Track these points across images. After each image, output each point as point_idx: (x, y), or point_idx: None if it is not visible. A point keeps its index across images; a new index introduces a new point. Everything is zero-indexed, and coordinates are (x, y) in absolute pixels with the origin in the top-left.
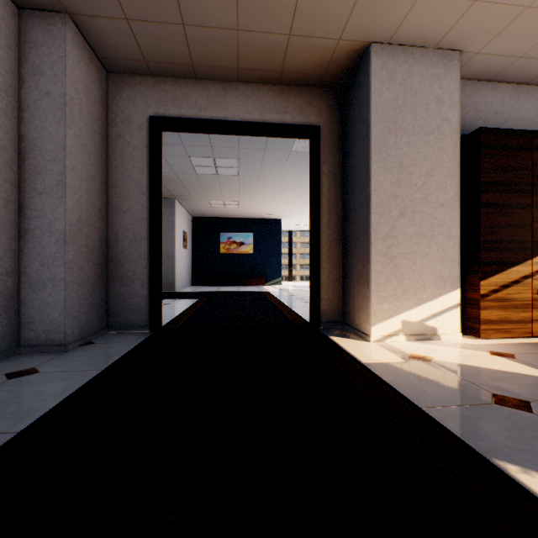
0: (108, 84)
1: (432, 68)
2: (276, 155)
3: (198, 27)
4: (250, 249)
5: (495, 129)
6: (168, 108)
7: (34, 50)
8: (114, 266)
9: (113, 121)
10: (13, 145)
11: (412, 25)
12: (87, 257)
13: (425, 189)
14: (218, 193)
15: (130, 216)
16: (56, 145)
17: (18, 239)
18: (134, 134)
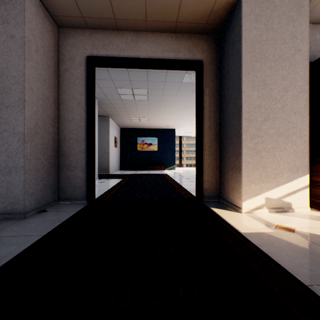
0: (59, 35)
1: (288, 12)
2: (172, 85)
3: None
4: (156, 147)
5: None
6: (99, 50)
7: (3, 6)
8: (63, 157)
9: (62, 60)
10: None
11: None
12: (42, 152)
13: (283, 101)
14: (135, 112)
15: (74, 124)
16: (18, 73)
17: None
18: (76, 68)
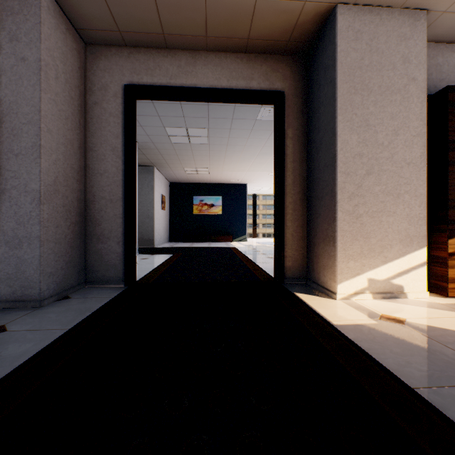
0: (86, 55)
1: (398, 28)
2: (242, 124)
3: None
4: (220, 210)
5: None
6: (141, 77)
7: (11, 17)
8: (92, 224)
9: (91, 89)
10: None
11: None
12: (63, 216)
13: (392, 148)
14: (191, 161)
15: (106, 178)
16: (32, 109)
17: None
18: (110, 101)
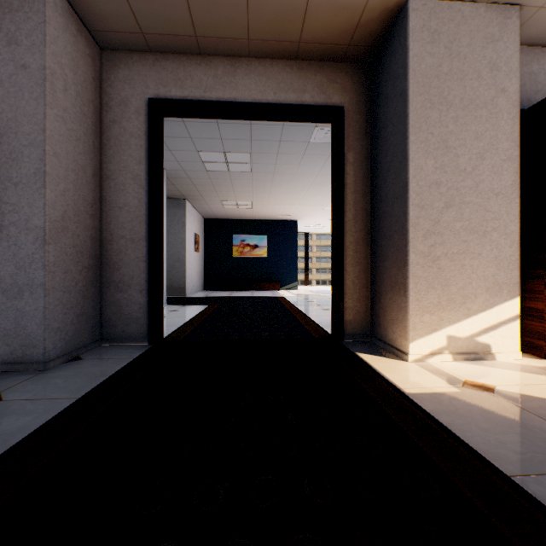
0: (102, 63)
1: (485, 27)
2: (292, 147)
3: None
4: (265, 252)
5: None
6: (169, 89)
7: (9, 15)
8: (109, 269)
9: (108, 105)
10: None
11: None
12: (74, 259)
13: (476, 175)
14: (230, 193)
15: (127, 213)
16: (34, 127)
17: None
18: (131, 119)
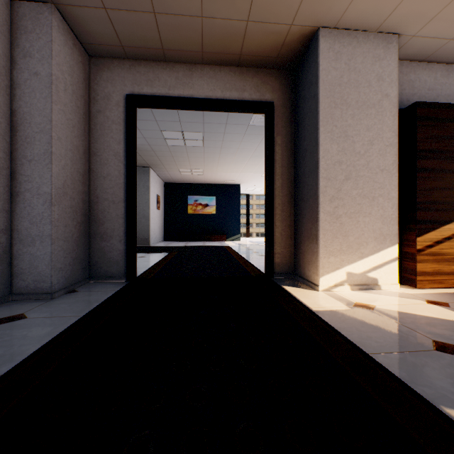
0: (90, 67)
1: (373, 49)
2: (235, 128)
3: (167, 14)
4: (214, 210)
5: (430, 102)
6: (142, 87)
7: (25, 35)
8: (95, 224)
9: (95, 99)
10: (6, 118)
11: (356, 11)
12: (71, 216)
13: (367, 156)
14: (186, 162)
15: (109, 181)
16: (44, 119)
17: (11, 200)
18: (113, 109)
